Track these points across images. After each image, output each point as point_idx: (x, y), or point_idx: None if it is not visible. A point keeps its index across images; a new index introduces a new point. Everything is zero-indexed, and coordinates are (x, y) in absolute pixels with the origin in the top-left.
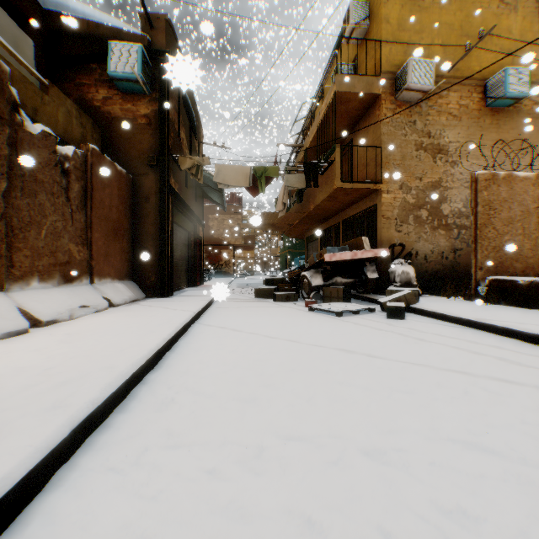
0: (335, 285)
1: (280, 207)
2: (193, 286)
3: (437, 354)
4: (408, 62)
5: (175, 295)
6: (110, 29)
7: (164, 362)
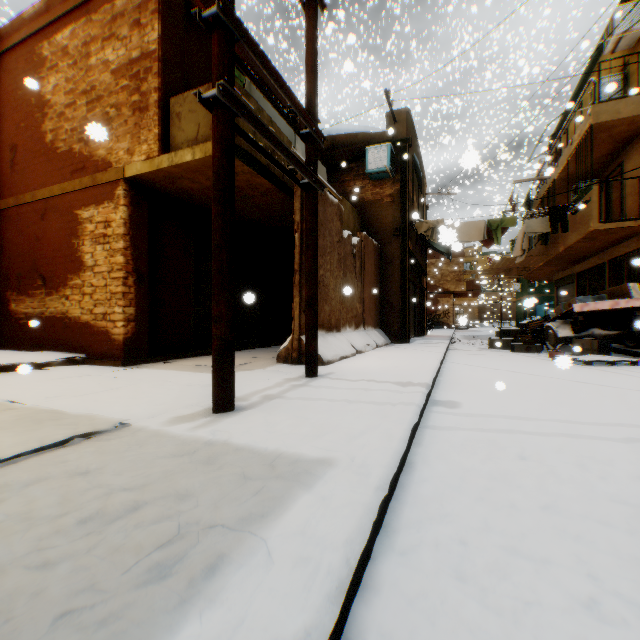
0: (590, 337)
1: (517, 252)
2: (419, 336)
3: None
4: None
5: (411, 342)
6: (365, 134)
7: (442, 374)
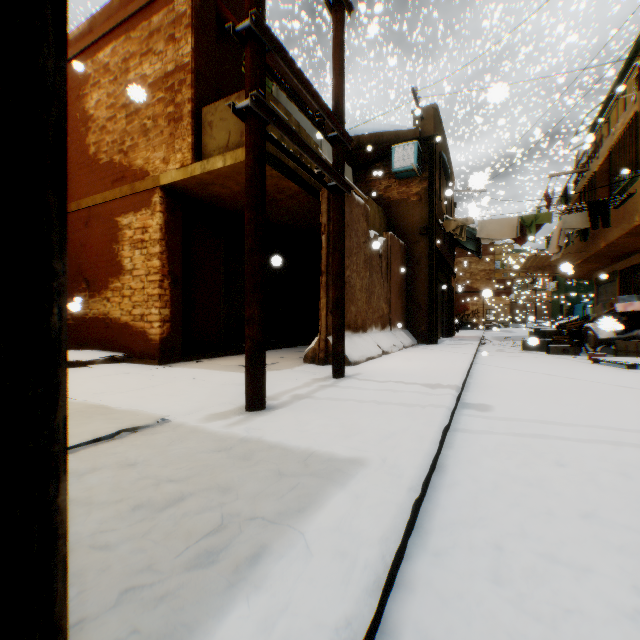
0: (634, 338)
1: (552, 249)
2: (446, 337)
3: None
4: None
5: (439, 343)
6: (391, 133)
7: (472, 377)
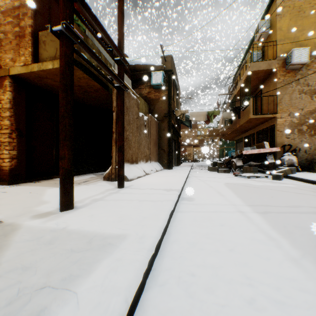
0: (249, 165)
1: (220, 127)
2: (177, 166)
3: (282, 188)
4: (291, 51)
5: (173, 168)
6: (151, 65)
7: (186, 184)
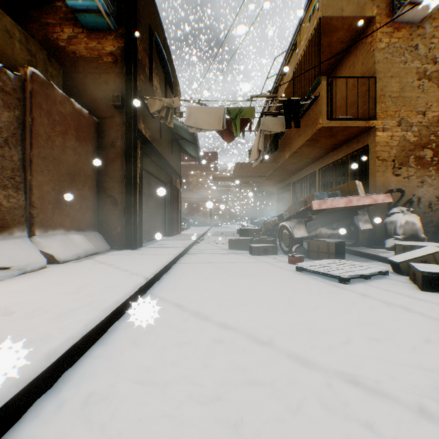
0: (319, 236)
1: (254, 156)
2: (169, 235)
3: None
4: None
5: (145, 246)
6: None
7: None
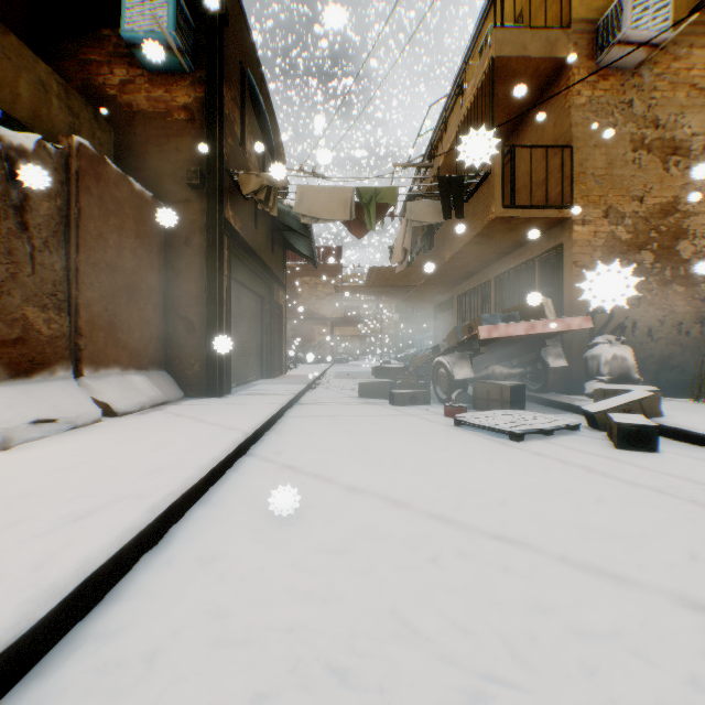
0: (492, 378)
1: (397, 258)
2: (268, 377)
3: None
4: None
5: (235, 392)
6: None
7: (104, 613)
